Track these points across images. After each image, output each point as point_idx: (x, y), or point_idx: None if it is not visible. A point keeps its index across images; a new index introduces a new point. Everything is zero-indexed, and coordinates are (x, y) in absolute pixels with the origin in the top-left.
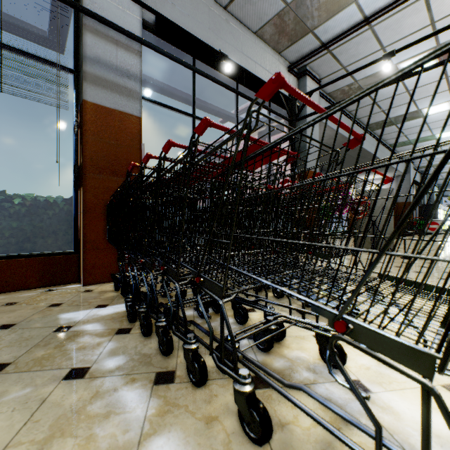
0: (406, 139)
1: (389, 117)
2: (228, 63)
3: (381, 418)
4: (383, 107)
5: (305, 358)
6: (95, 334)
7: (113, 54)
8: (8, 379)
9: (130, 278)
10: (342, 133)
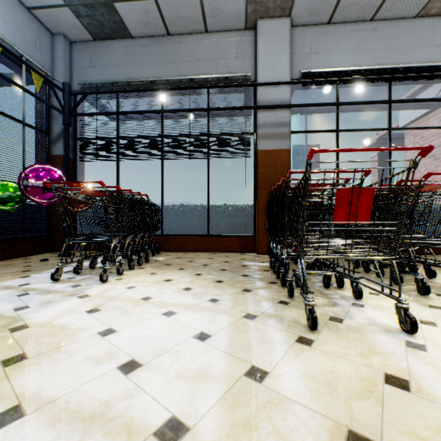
0: None
1: None
2: (358, 86)
3: (351, 310)
4: None
5: (346, 294)
6: (254, 269)
7: (273, 116)
8: (226, 272)
9: (277, 251)
10: None
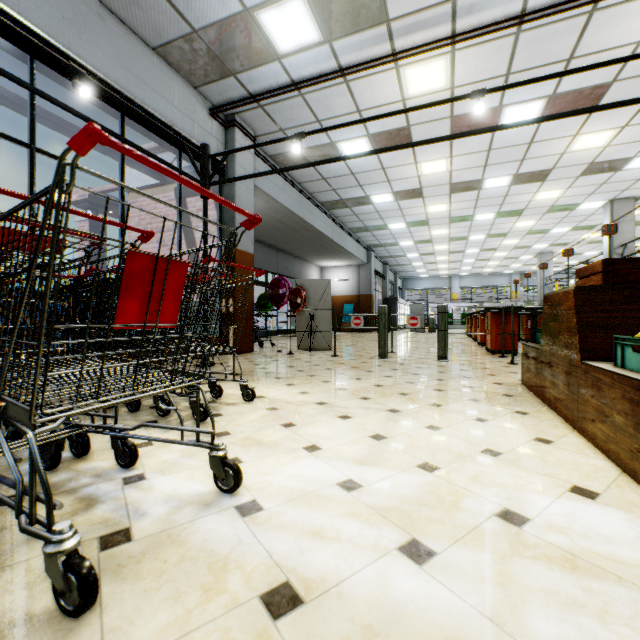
0: (363, 225)
1: (341, 197)
2: (84, 86)
3: (131, 497)
4: (334, 186)
5: (102, 466)
6: None
7: None
8: None
9: None
10: (289, 207)
